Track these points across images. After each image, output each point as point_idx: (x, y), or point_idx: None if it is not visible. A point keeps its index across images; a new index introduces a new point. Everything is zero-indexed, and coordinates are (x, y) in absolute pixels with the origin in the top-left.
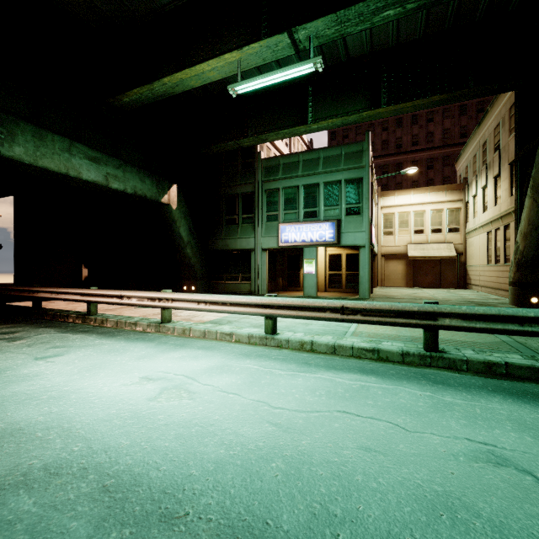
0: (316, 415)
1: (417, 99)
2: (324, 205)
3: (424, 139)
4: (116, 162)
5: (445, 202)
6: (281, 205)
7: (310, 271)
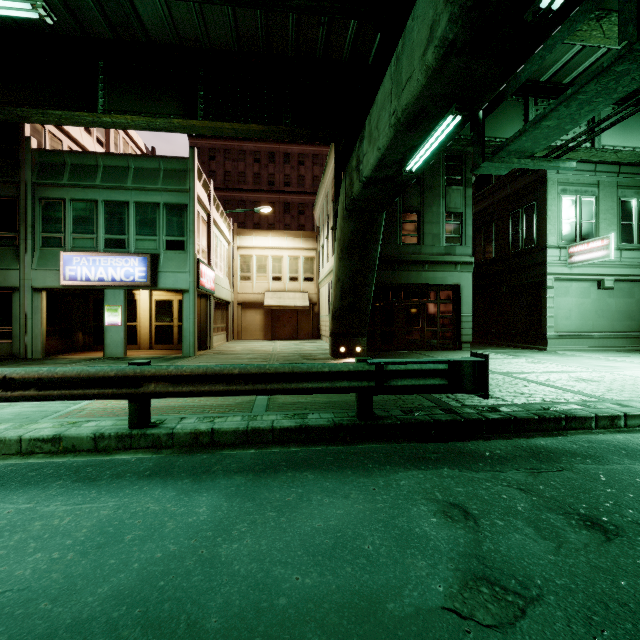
0: None
1: (235, 122)
2: (136, 232)
3: (296, 181)
4: None
5: (301, 249)
6: (69, 224)
7: (114, 322)
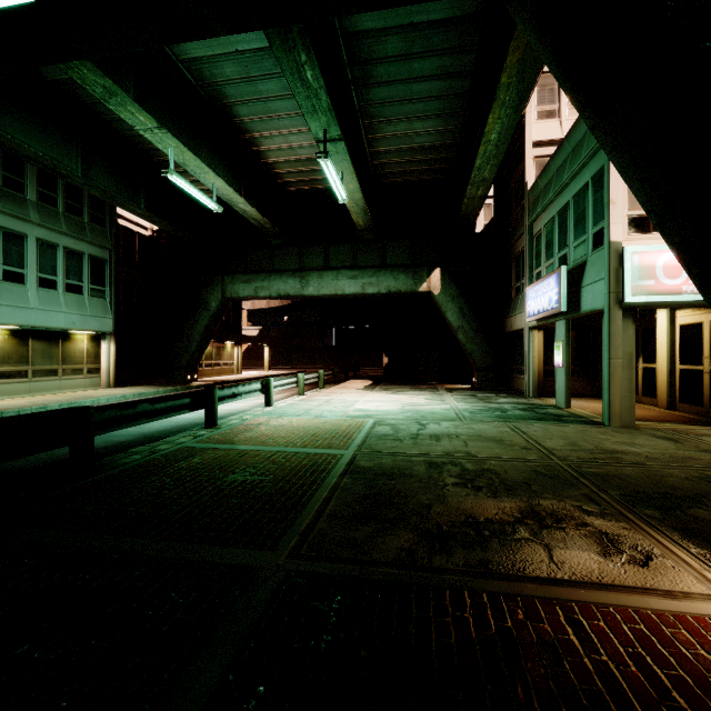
0: None
1: None
2: (573, 238)
3: None
4: (371, 271)
5: None
6: (543, 254)
7: (557, 363)
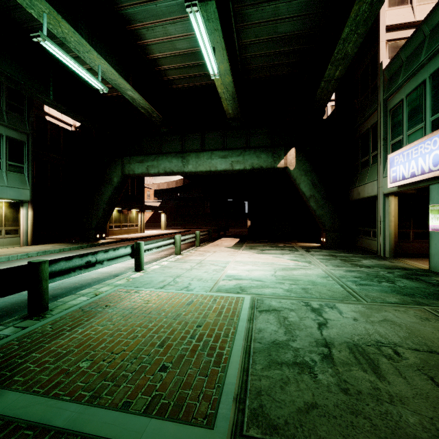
0: None
1: None
2: None
3: None
4: (238, 152)
5: None
6: (404, 123)
7: (436, 227)
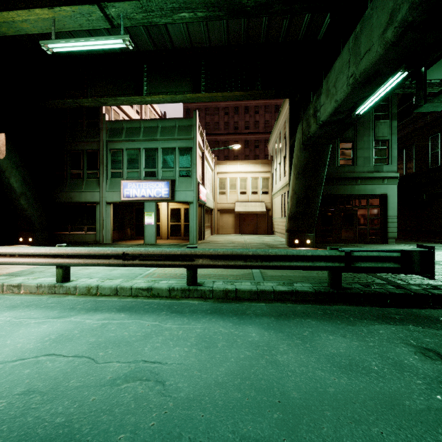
0: (15, 364)
1: (224, 91)
2: (162, 166)
3: (253, 125)
4: None
5: (260, 172)
6: (125, 163)
7: (150, 222)
